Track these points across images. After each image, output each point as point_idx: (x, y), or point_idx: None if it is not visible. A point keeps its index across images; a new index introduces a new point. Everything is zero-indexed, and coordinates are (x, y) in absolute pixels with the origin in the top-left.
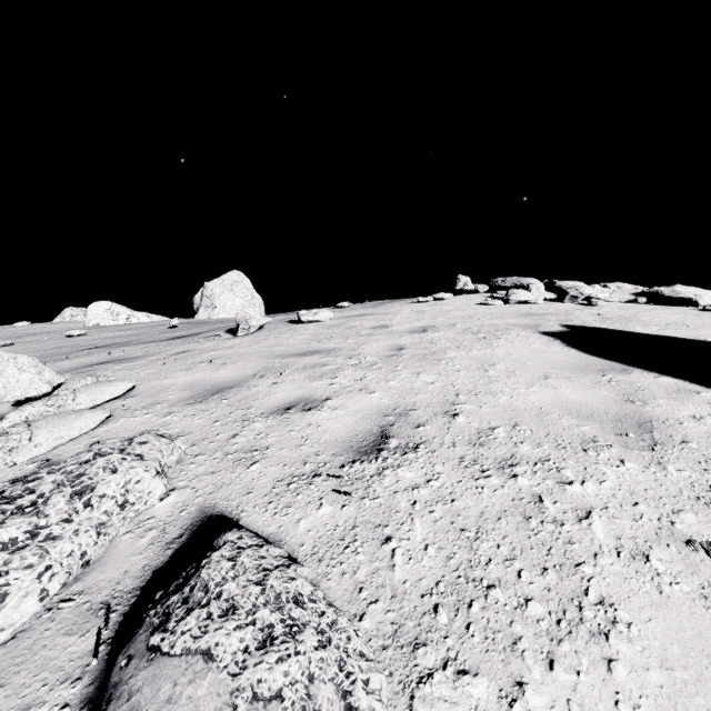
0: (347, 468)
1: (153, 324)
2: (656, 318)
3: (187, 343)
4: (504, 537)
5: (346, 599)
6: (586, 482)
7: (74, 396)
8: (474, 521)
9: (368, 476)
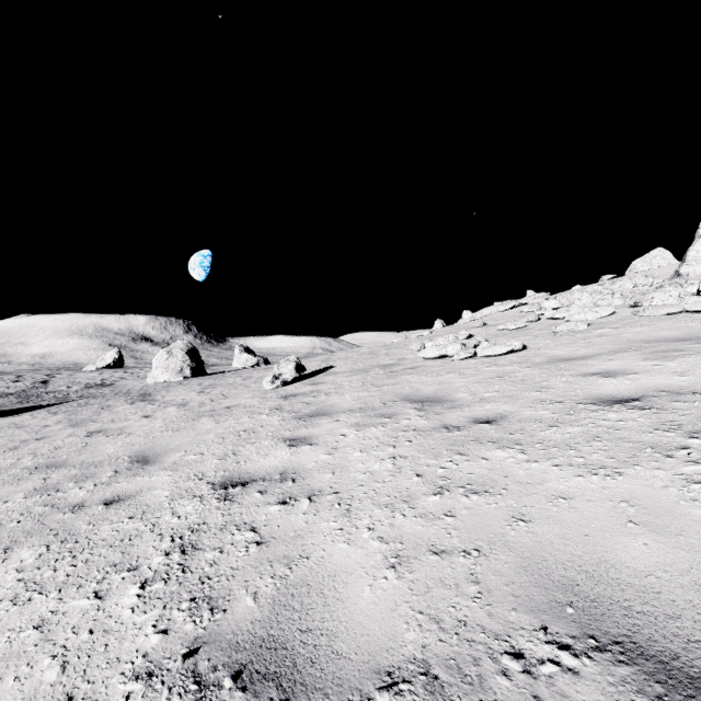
0: None
1: None
2: None
3: None
4: None
5: None
6: None
7: None
8: None
9: None
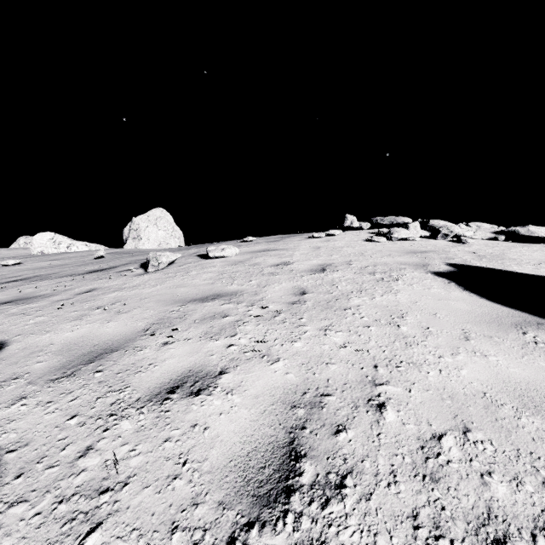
0: None
1: (85, 254)
2: (522, 256)
3: (98, 279)
4: None
5: None
6: None
7: None
8: None
9: None
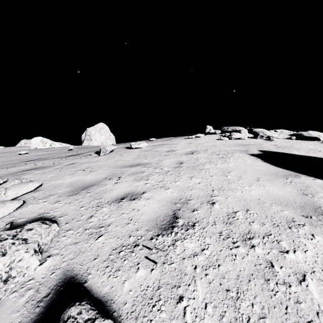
0: (154, 240)
1: (61, 148)
2: (302, 146)
3: (75, 159)
4: (255, 296)
5: None
6: (296, 251)
7: (5, 191)
8: (234, 283)
9: (166, 246)
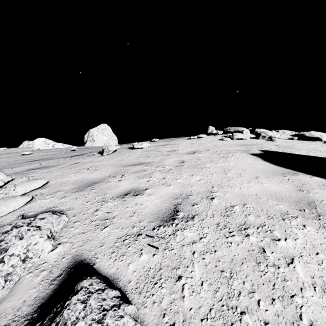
0: (156, 230)
1: (64, 149)
2: (303, 146)
3: (78, 159)
4: (247, 276)
5: (155, 322)
6: (287, 239)
7: (15, 188)
8: (228, 265)
9: (167, 235)
